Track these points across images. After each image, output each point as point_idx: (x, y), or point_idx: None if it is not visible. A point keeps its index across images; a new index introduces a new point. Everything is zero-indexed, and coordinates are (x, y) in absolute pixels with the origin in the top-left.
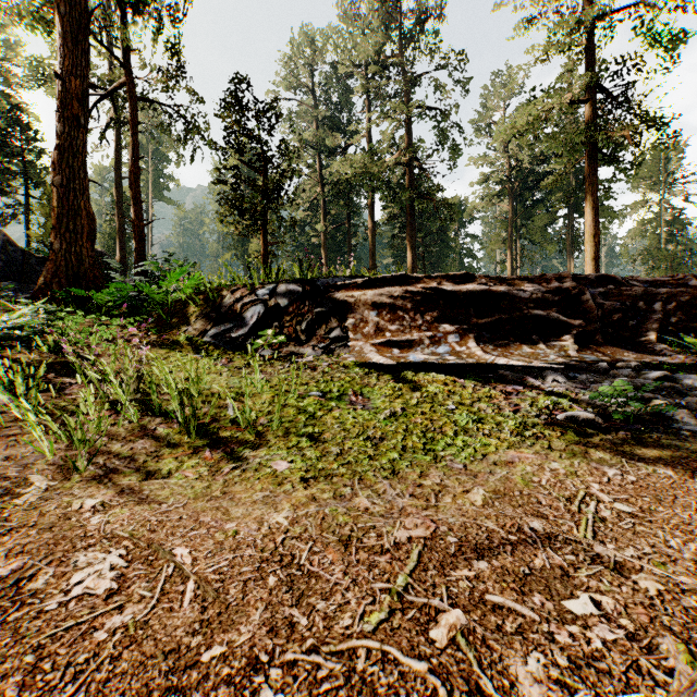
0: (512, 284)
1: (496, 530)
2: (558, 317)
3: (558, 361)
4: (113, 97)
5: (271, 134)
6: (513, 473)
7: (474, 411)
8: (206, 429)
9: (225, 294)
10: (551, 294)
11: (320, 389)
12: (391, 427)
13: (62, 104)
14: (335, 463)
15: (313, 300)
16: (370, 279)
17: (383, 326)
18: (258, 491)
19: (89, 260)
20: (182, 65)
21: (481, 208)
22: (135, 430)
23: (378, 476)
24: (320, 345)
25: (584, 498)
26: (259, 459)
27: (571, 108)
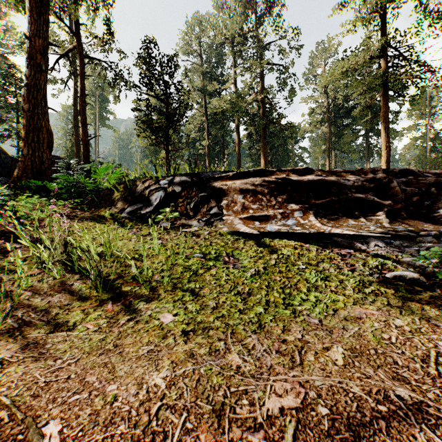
0: (339, 176)
1: (363, 398)
2: (373, 199)
3: (377, 230)
4: (69, 56)
5: (171, 78)
6: (364, 329)
7: (320, 270)
8: (112, 284)
9: (138, 184)
10: (368, 182)
11: (202, 251)
12: (256, 283)
13: (30, 56)
14: (212, 316)
15: (198, 187)
16: (238, 172)
17: (248, 205)
18: (145, 345)
19: (48, 162)
20: (113, 33)
21: (309, 130)
22: (56, 286)
23: (247, 330)
24: (203, 219)
25: (436, 358)
26: (150, 311)
27: (370, 62)
